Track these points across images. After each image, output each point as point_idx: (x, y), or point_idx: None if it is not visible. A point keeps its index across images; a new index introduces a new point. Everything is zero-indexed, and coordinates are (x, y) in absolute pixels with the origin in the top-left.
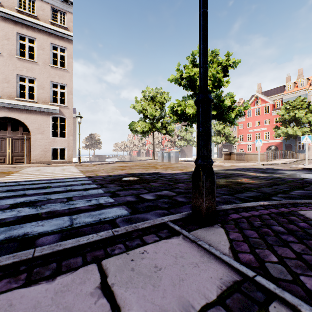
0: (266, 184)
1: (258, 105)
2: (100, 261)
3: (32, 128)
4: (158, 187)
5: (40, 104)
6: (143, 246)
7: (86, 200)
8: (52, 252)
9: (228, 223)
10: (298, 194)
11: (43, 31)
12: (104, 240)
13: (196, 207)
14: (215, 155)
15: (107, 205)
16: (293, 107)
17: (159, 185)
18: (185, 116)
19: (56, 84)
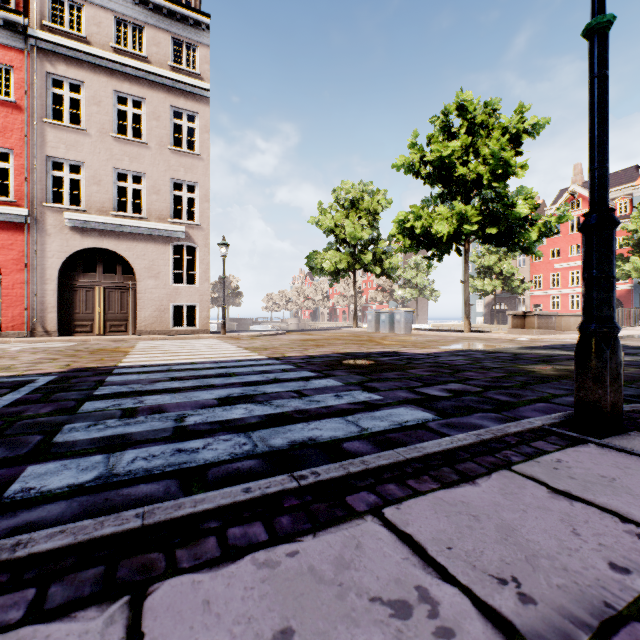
0: None
1: (575, 210)
2: (508, 468)
3: (139, 268)
4: (432, 378)
5: (152, 222)
6: (547, 455)
7: (331, 395)
8: (424, 455)
9: None
10: None
11: (157, 84)
12: (473, 445)
13: (586, 404)
14: (477, 318)
15: (380, 404)
16: None
17: (428, 374)
18: (430, 238)
19: (180, 182)
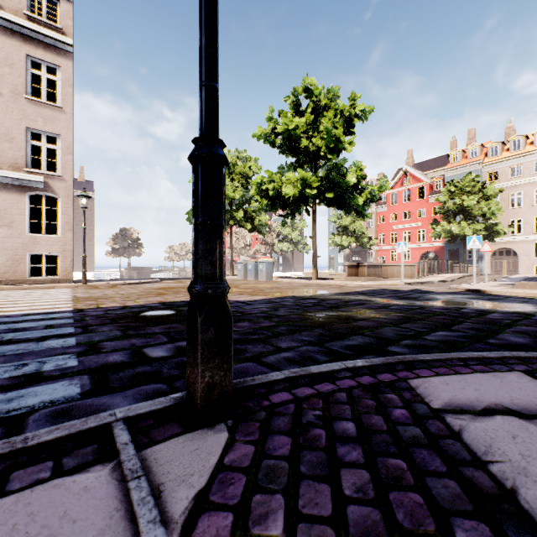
0: (395, 320)
1: (407, 185)
2: None
3: None
4: None
5: (4, 170)
6: None
7: (17, 363)
8: None
9: (252, 417)
10: (436, 340)
11: (10, 31)
12: None
13: (190, 385)
14: (340, 267)
15: (51, 375)
16: (460, 191)
17: None
18: (282, 199)
19: (39, 133)
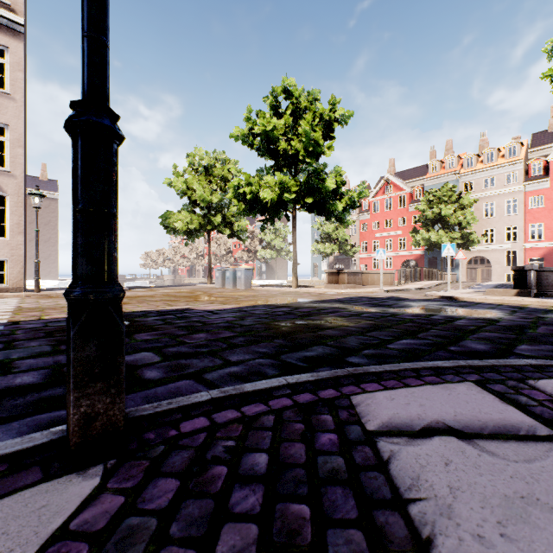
0: (363, 328)
1: (389, 193)
2: None
3: None
4: (139, 345)
5: None
6: None
7: None
8: None
9: (144, 454)
10: (399, 348)
11: None
12: None
13: (67, 417)
14: (323, 275)
15: None
16: (438, 200)
17: (149, 338)
18: (261, 204)
19: None
